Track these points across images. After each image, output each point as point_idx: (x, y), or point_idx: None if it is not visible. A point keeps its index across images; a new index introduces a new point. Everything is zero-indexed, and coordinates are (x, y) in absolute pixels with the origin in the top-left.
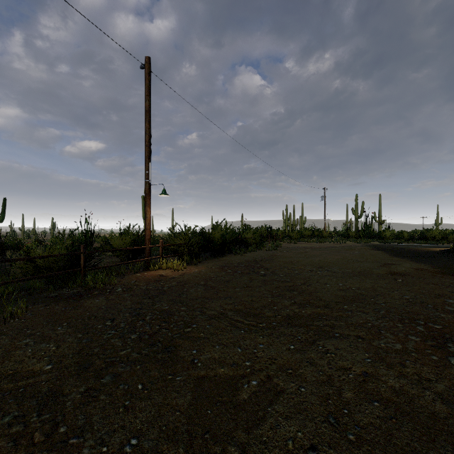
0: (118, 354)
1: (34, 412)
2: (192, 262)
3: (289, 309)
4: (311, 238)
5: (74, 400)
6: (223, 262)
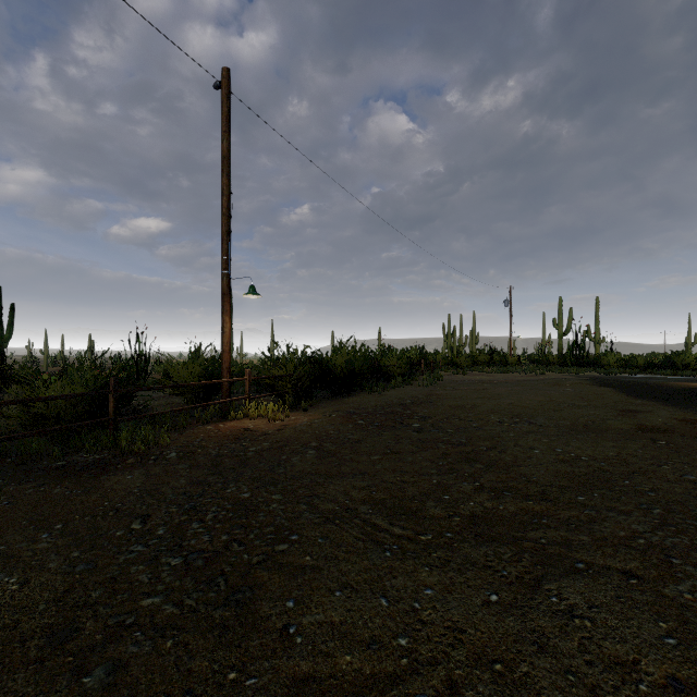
0: (135, 605)
1: None
2: (300, 405)
3: (473, 502)
4: (489, 366)
5: None
6: (350, 405)
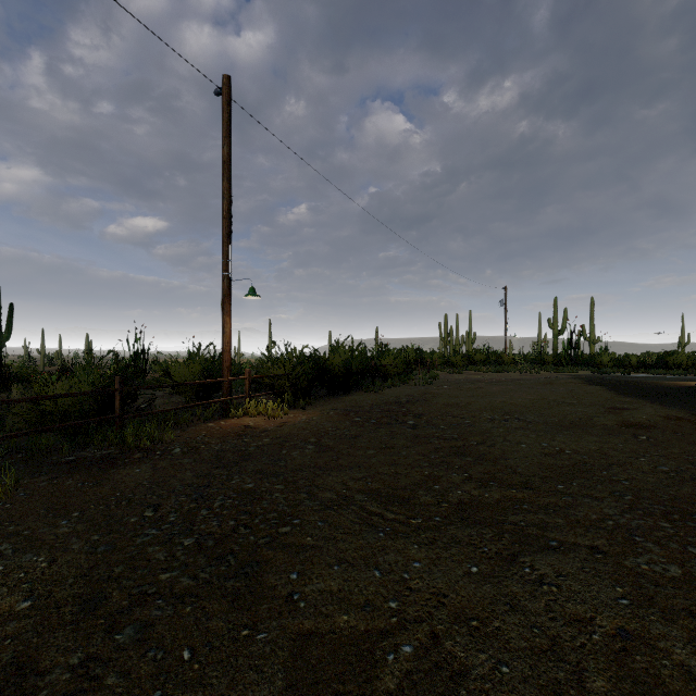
0: (155, 578)
1: None
2: (298, 403)
3: (461, 490)
4: (485, 366)
5: (55, 686)
6: (348, 403)
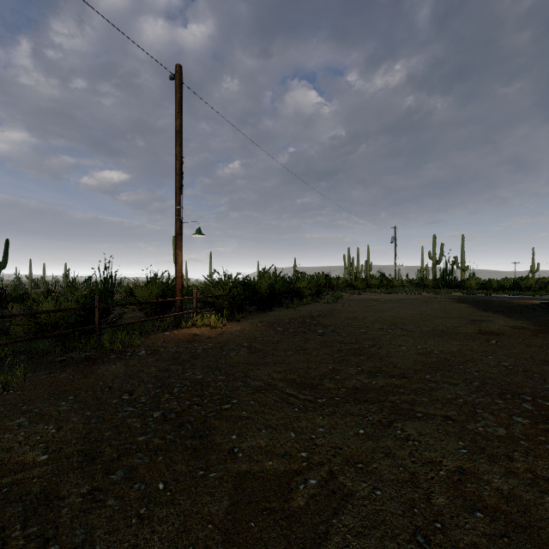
0: (135, 439)
1: (18, 523)
2: (234, 317)
3: (355, 379)
4: (379, 288)
5: (73, 505)
6: (272, 317)
